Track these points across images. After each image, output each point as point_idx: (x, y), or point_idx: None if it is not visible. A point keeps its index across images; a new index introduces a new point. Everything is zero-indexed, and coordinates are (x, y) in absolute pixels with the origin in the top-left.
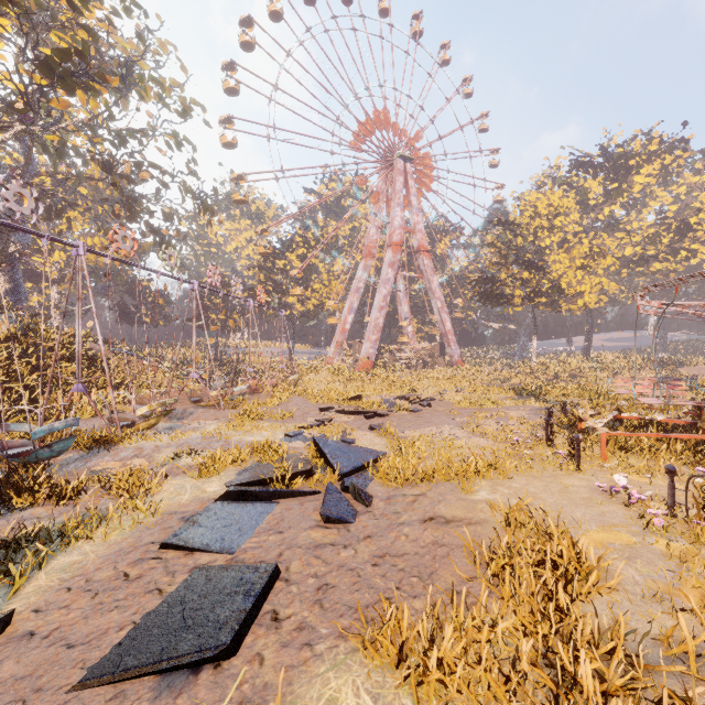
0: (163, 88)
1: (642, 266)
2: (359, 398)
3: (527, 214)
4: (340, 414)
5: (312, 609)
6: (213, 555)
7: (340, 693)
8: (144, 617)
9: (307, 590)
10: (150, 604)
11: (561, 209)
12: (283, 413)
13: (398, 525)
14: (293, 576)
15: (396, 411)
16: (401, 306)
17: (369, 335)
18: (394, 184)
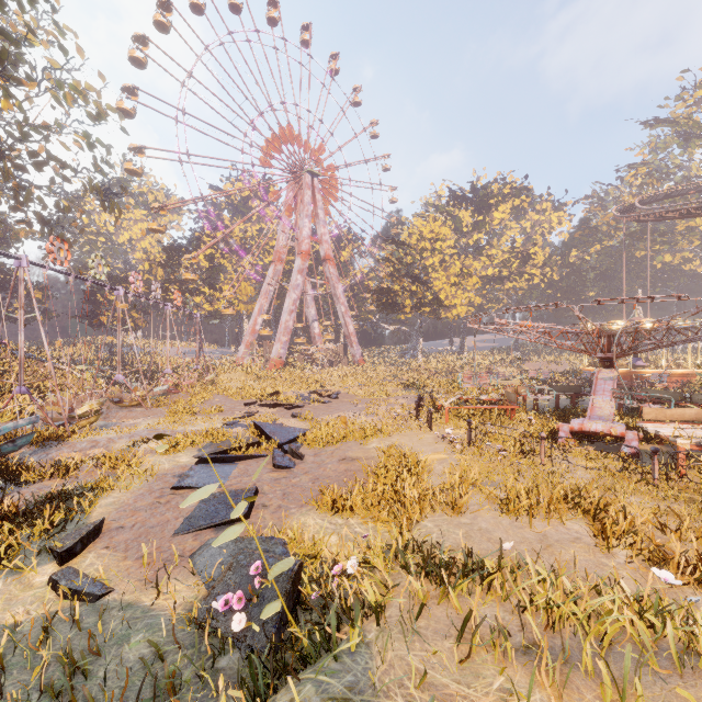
0: (86, 99)
1: (499, 284)
2: (278, 393)
3: (415, 237)
4: (264, 407)
5: (283, 501)
6: None
7: (307, 521)
8: (187, 514)
9: (278, 496)
10: (186, 510)
11: (440, 235)
12: (214, 408)
13: (324, 465)
14: (267, 492)
15: (310, 403)
16: (309, 309)
17: (280, 336)
18: (303, 197)
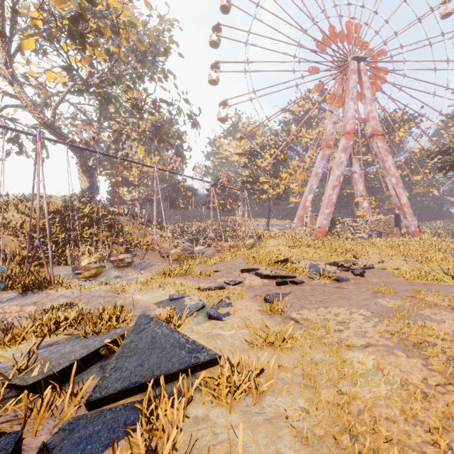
0: (136, 27)
1: None
2: (286, 261)
3: None
4: (255, 277)
5: None
6: None
7: None
8: None
9: None
10: None
11: None
12: (200, 272)
13: None
14: None
15: (316, 278)
16: (356, 186)
17: (323, 209)
18: (348, 83)
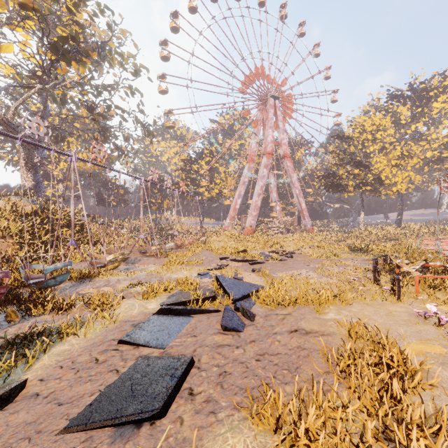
0: (123, 58)
1: (439, 164)
2: (245, 251)
3: (357, 130)
4: (233, 262)
5: (215, 388)
6: (151, 349)
7: None
8: (107, 387)
9: (212, 375)
10: (110, 379)
11: (381, 127)
12: (197, 260)
13: (273, 334)
14: (203, 365)
15: (269, 260)
16: (272, 193)
17: (251, 212)
18: (268, 114)
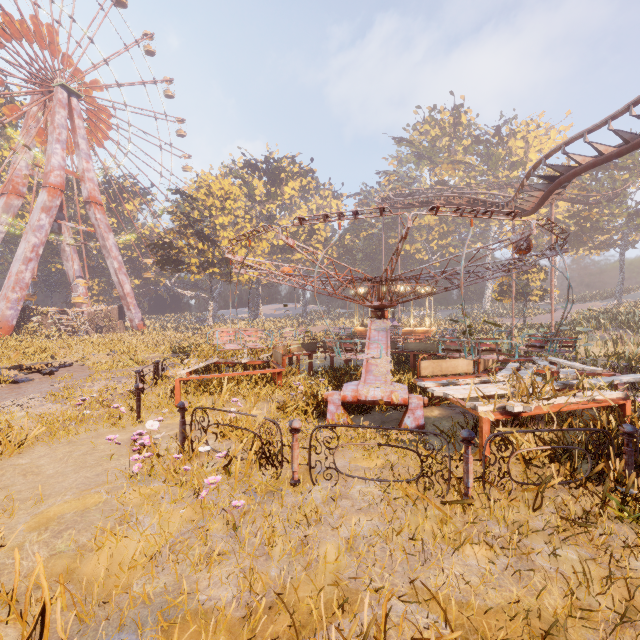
0: None
1: (289, 254)
2: None
3: (202, 191)
4: None
5: None
6: None
7: None
8: None
9: None
10: None
11: (231, 195)
12: None
13: None
14: None
15: None
16: (69, 263)
17: (7, 292)
18: (53, 115)
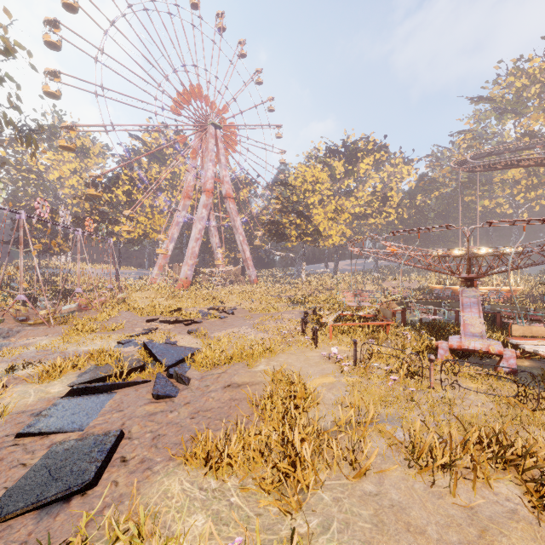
0: None
1: (364, 219)
2: (179, 310)
3: (299, 180)
4: (164, 324)
5: (150, 450)
6: (66, 434)
7: (171, 486)
8: (14, 483)
9: (146, 441)
10: (17, 474)
11: (319, 179)
12: (114, 326)
13: (207, 393)
14: (134, 435)
15: (208, 319)
16: (213, 238)
17: (187, 260)
18: (208, 144)
